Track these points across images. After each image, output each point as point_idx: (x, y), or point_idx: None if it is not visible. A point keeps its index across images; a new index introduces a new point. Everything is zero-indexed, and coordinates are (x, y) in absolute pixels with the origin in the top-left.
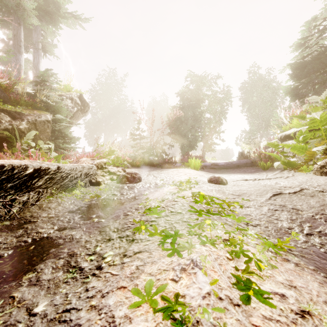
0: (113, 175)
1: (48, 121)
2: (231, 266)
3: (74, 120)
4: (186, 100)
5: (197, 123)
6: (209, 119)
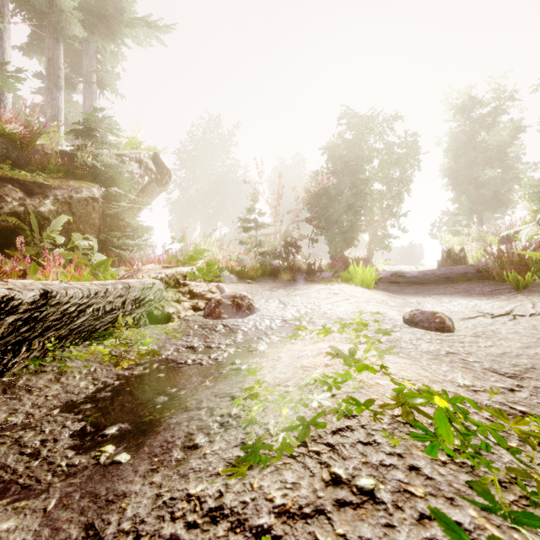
0: (198, 299)
1: (94, 199)
2: None
3: (146, 199)
4: (339, 159)
5: (360, 200)
6: (380, 193)
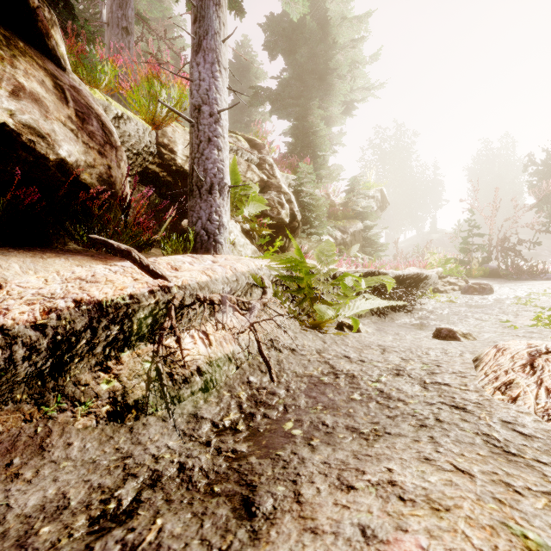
0: (453, 285)
1: (362, 230)
2: None
3: (372, 222)
4: None
5: None
6: None
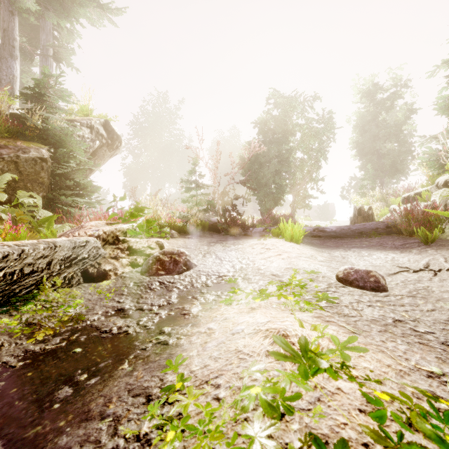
0: (137, 256)
1: (43, 159)
2: None
3: (97, 161)
4: (268, 132)
5: (285, 166)
6: (301, 161)
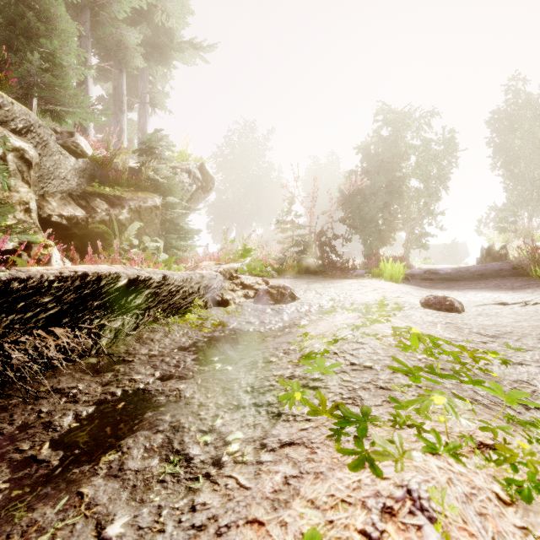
0: (248, 290)
1: (157, 207)
2: (513, 525)
3: (193, 204)
4: (374, 158)
5: (395, 198)
6: (417, 190)
